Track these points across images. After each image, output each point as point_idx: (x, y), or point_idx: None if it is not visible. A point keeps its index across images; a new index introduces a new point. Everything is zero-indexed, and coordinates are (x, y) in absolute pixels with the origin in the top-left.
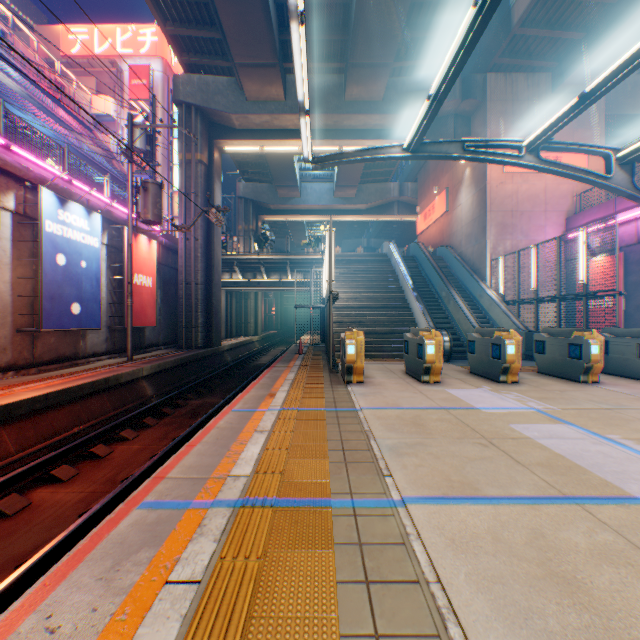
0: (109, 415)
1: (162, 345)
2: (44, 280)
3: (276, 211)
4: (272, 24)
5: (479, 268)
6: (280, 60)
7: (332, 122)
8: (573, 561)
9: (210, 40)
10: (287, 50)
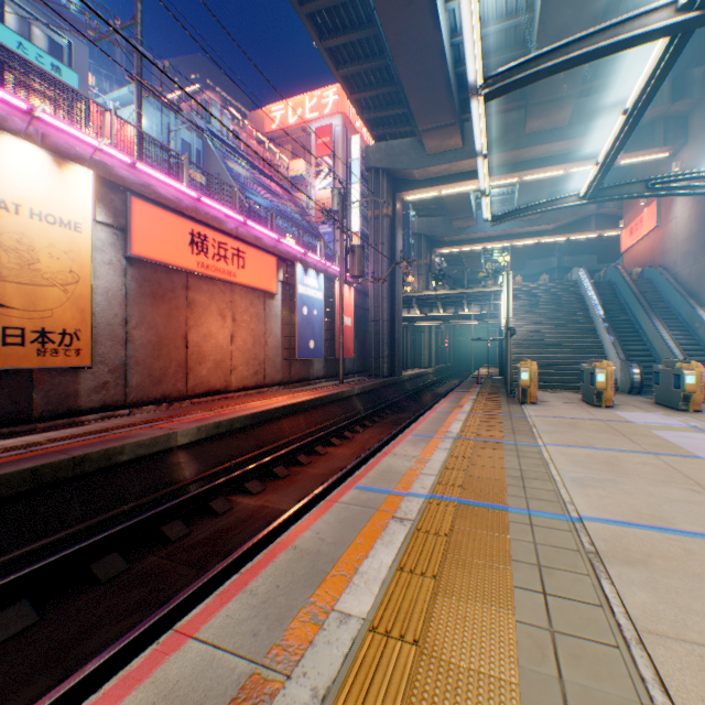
0: (341, 417)
1: (355, 373)
2: (298, 325)
3: (449, 243)
4: (452, 96)
5: (697, 292)
6: (458, 117)
7: (510, 157)
8: (622, 462)
9: (396, 114)
10: (464, 104)
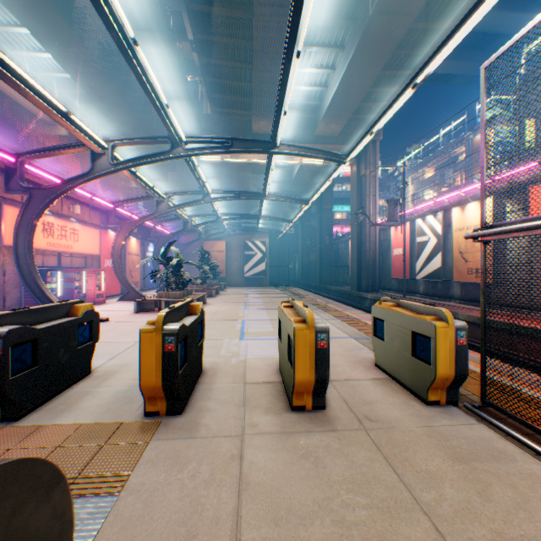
0: None
1: None
2: None
3: None
4: None
5: None
6: None
7: None
8: None
9: None
10: None
